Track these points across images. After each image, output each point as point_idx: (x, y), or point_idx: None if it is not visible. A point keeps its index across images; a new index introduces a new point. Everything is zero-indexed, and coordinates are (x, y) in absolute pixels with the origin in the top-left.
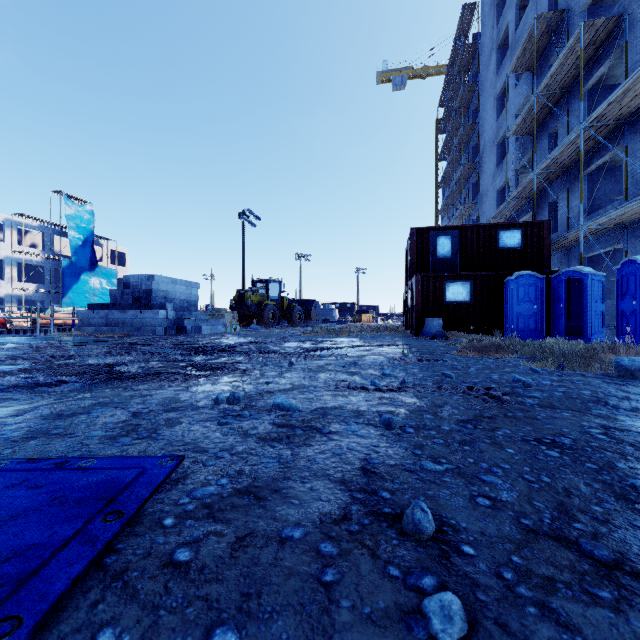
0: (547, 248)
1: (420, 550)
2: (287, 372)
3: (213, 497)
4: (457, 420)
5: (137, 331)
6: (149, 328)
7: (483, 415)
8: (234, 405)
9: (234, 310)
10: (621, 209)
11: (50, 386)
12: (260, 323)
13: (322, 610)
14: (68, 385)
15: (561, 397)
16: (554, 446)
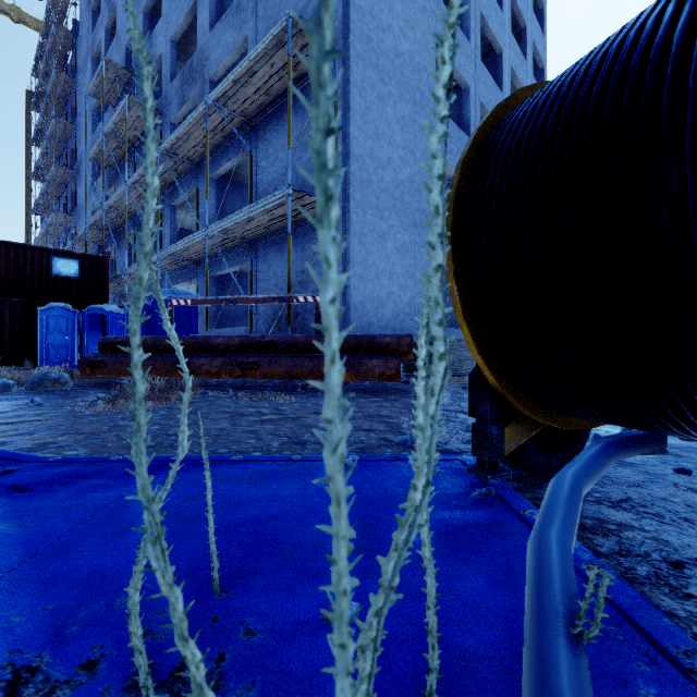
0: (106, 283)
1: None
2: None
3: None
4: None
5: None
6: None
7: None
8: None
9: None
10: None
11: None
12: None
13: None
14: None
15: None
16: None
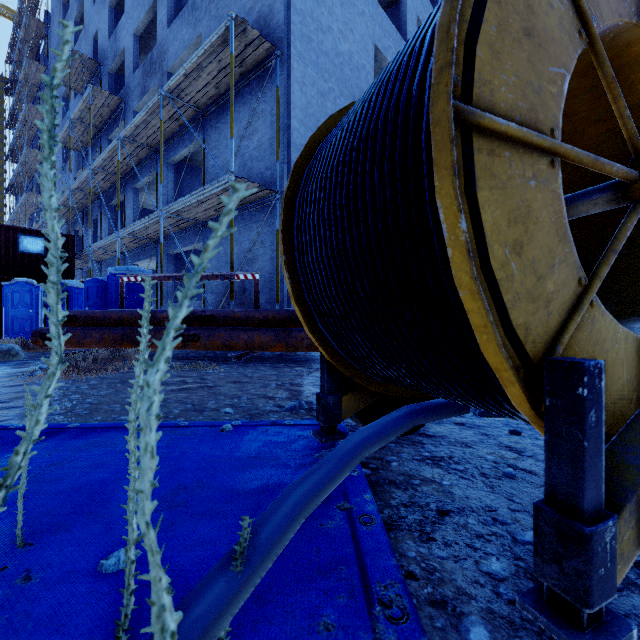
0: (72, 260)
1: None
2: None
3: None
4: None
5: None
6: None
7: None
8: None
9: None
10: (105, 241)
11: None
12: None
13: None
14: None
15: None
16: None
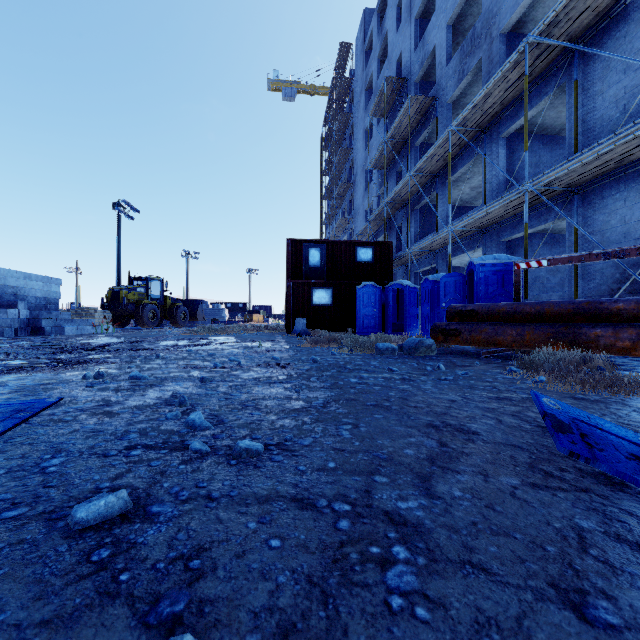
0: (390, 264)
1: (178, 409)
2: (151, 361)
3: (83, 407)
4: (248, 378)
5: None
6: None
7: (267, 375)
8: (99, 379)
9: (106, 309)
10: (429, 240)
11: None
12: (138, 323)
13: (128, 420)
14: None
15: (325, 366)
16: (285, 383)
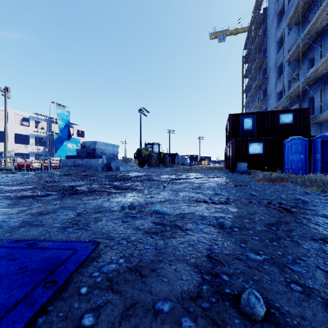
0: (308, 123)
1: None
2: (162, 191)
3: (113, 272)
4: (265, 223)
5: (88, 169)
6: (94, 168)
7: (281, 221)
8: (132, 210)
9: (136, 159)
10: None
11: (43, 196)
12: (149, 165)
13: None
14: (52, 196)
15: None
16: None
